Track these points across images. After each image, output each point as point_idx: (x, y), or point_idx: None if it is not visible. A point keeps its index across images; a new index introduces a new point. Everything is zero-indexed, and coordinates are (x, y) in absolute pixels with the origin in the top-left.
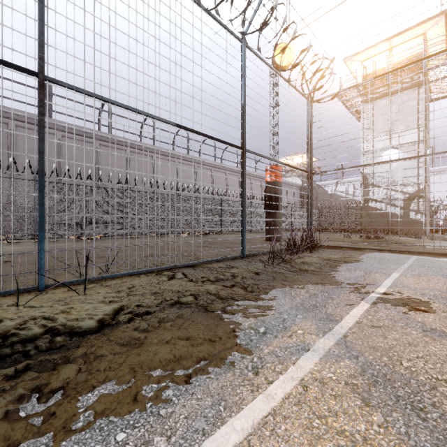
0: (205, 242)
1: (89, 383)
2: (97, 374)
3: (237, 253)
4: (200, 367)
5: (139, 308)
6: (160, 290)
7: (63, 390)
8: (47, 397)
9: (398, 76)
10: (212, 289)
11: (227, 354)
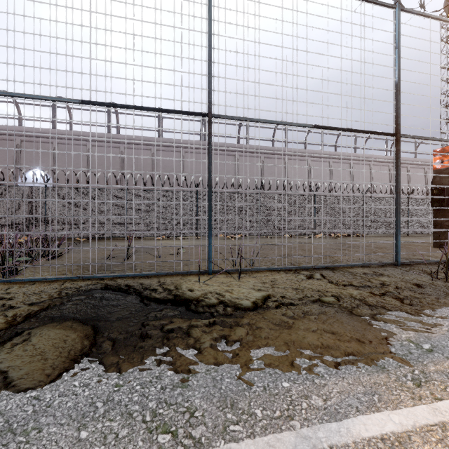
0: (343, 244)
1: (256, 343)
2: (260, 338)
3: (387, 260)
4: (349, 359)
5: (283, 298)
6: (300, 287)
7: (240, 342)
8: (231, 343)
9: None
10: (356, 294)
11: (379, 357)
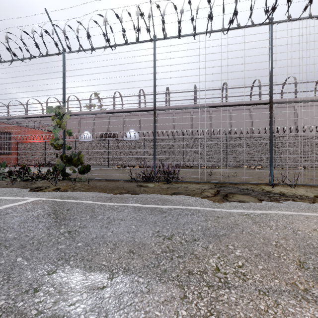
0: None
1: None
2: None
3: None
4: None
5: None
6: None
7: None
8: None
9: None
10: None
11: None
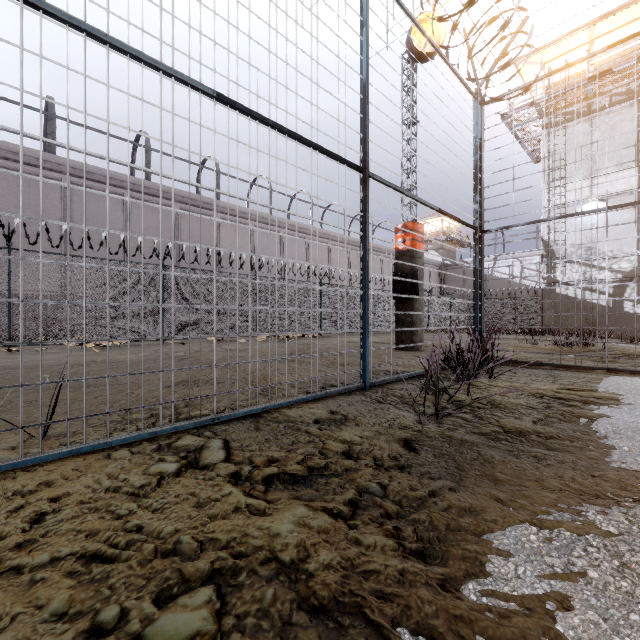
0: (294, 351)
1: None
2: None
3: (350, 378)
4: None
5: None
6: (120, 542)
7: None
8: None
9: (604, 84)
10: (289, 536)
11: None
